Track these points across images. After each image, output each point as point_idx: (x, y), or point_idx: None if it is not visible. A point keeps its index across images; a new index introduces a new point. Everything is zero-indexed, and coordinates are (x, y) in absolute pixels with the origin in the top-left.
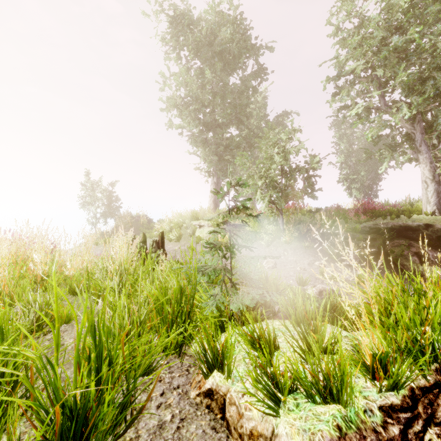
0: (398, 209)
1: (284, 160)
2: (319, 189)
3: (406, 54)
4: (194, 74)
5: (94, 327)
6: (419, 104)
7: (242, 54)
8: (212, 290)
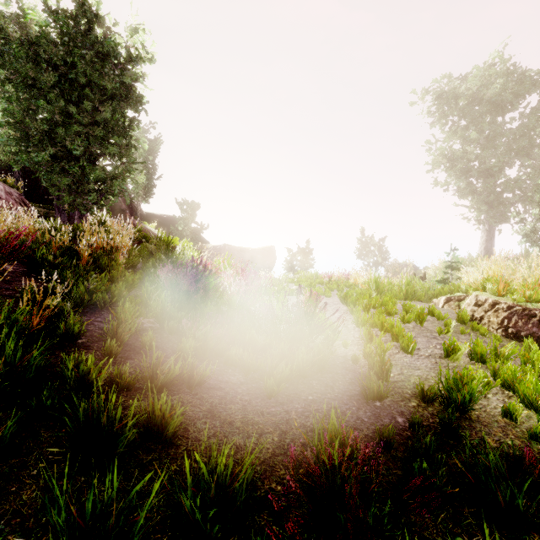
0: None
1: None
2: None
3: None
4: (459, 136)
5: (408, 284)
6: None
7: (521, 94)
8: None
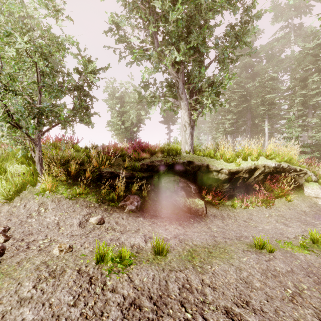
0: (164, 148)
1: (39, 58)
2: (96, 113)
3: None
4: None
5: None
6: (184, 53)
7: None
8: None
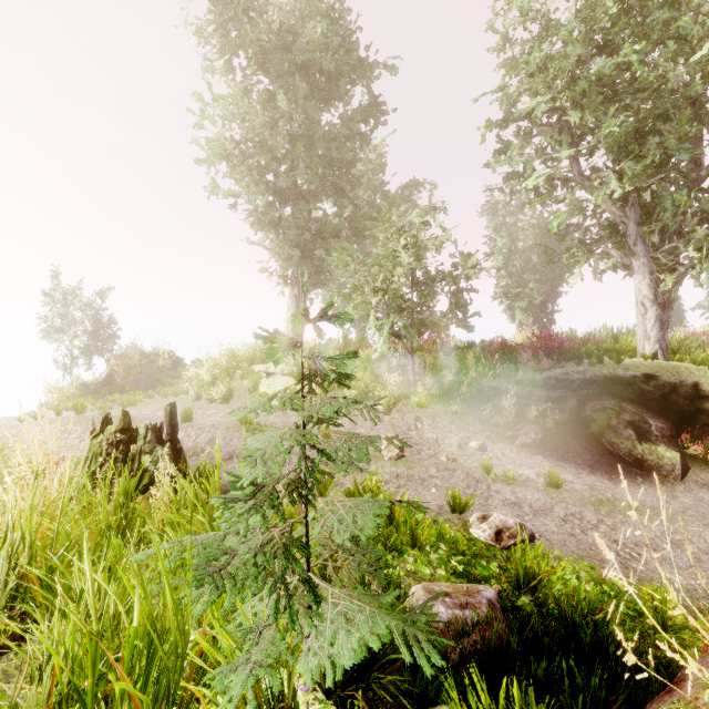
0: (598, 347)
1: (416, 261)
2: (476, 312)
3: (616, 90)
4: (257, 99)
5: None
6: (635, 175)
7: (344, 73)
8: (255, 597)
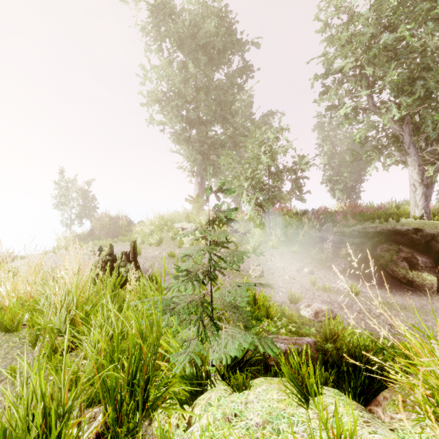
0: (386, 212)
1: (271, 161)
2: (307, 191)
3: (396, 53)
4: (177, 67)
5: None
6: (408, 105)
7: (228, 49)
8: (186, 329)
